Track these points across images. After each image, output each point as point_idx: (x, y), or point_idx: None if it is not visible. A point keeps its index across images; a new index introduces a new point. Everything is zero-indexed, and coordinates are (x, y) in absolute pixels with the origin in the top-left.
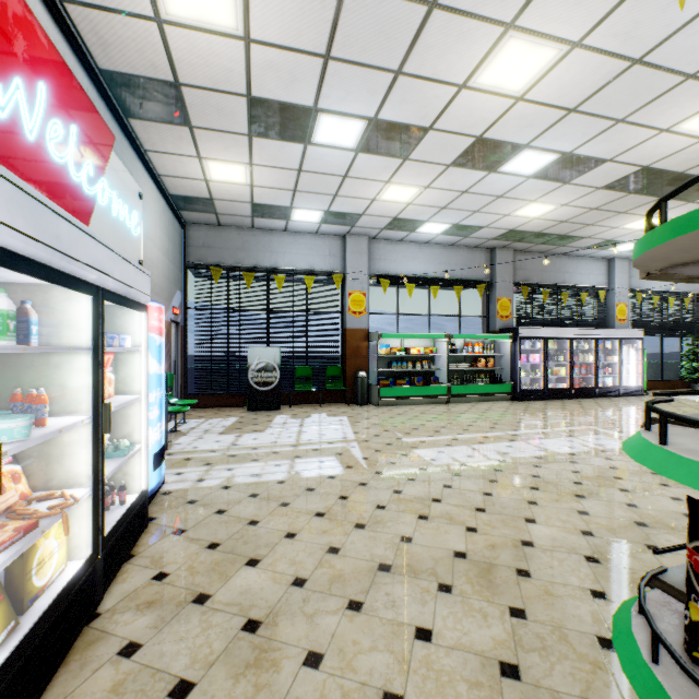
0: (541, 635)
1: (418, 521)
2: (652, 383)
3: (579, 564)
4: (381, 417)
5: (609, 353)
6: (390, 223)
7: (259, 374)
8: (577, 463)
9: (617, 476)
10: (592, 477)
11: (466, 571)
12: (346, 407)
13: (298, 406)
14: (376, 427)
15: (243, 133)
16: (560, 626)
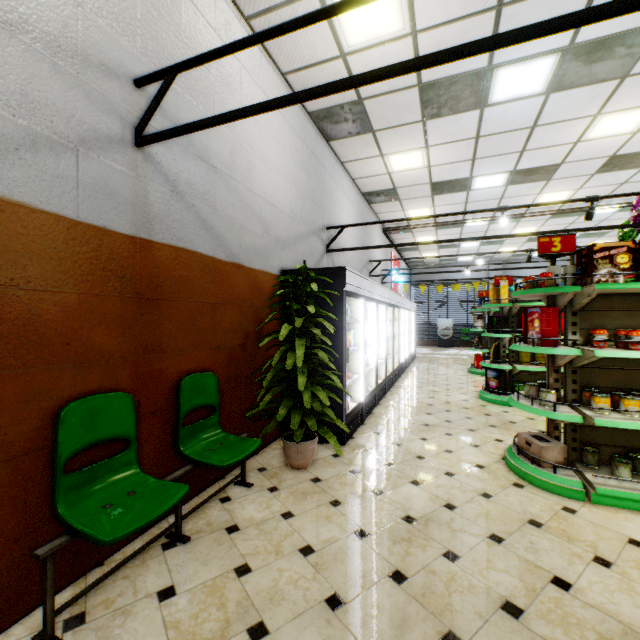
0: None
1: None
2: None
3: None
4: None
5: None
6: (512, 255)
7: (442, 331)
8: None
9: None
10: None
11: None
12: None
13: (462, 347)
14: None
15: (435, 249)
16: None
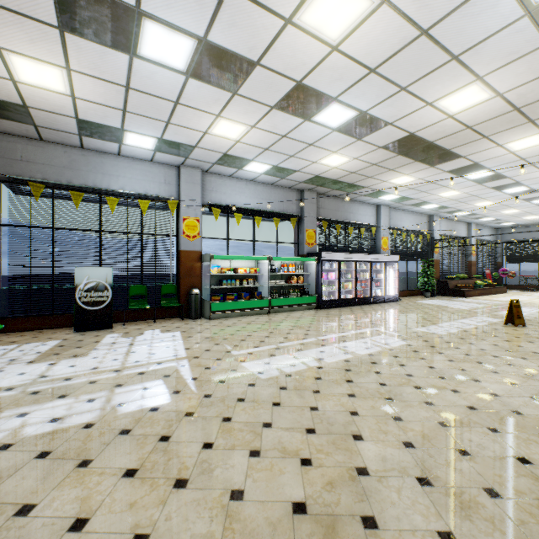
0: None
1: (250, 460)
2: (402, 292)
3: (416, 491)
4: (213, 330)
5: (379, 272)
6: (221, 158)
7: (88, 293)
8: (376, 363)
9: (408, 373)
10: (391, 377)
11: (310, 538)
12: (181, 322)
13: (132, 323)
14: (207, 341)
15: (51, 24)
16: None
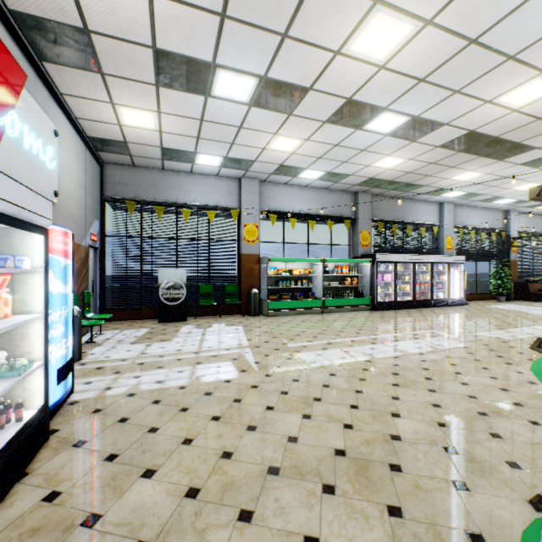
0: (418, 534)
1: (303, 420)
2: (470, 296)
3: (440, 455)
4: (270, 326)
5: (441, 273)
6: (277, 169)
7: (168, 291)
8: (425, 361)
9: (457, 372)
10: (439, 373)
11: (347, 469)
12: (242, 318)
13: (202, 318)
14: (266, 334)
15: (150, 83)
16: (434, 523)
